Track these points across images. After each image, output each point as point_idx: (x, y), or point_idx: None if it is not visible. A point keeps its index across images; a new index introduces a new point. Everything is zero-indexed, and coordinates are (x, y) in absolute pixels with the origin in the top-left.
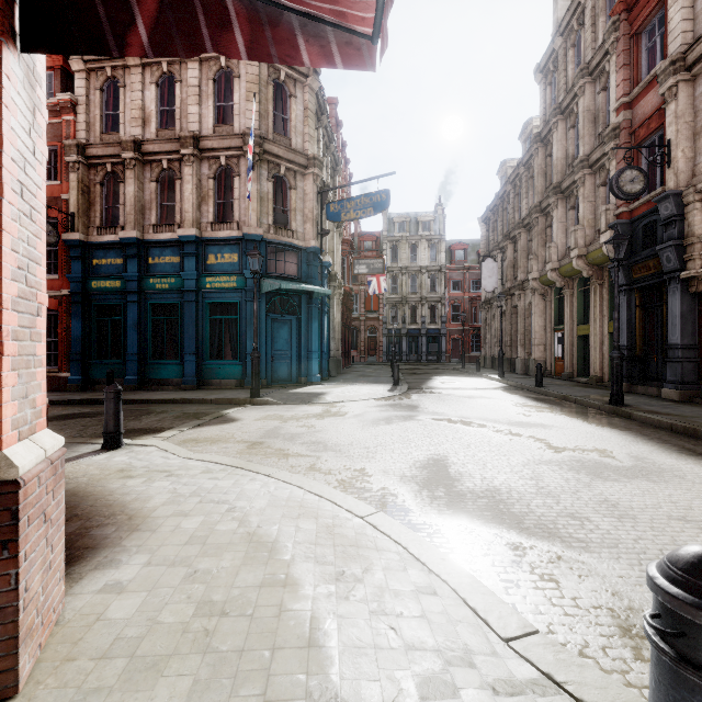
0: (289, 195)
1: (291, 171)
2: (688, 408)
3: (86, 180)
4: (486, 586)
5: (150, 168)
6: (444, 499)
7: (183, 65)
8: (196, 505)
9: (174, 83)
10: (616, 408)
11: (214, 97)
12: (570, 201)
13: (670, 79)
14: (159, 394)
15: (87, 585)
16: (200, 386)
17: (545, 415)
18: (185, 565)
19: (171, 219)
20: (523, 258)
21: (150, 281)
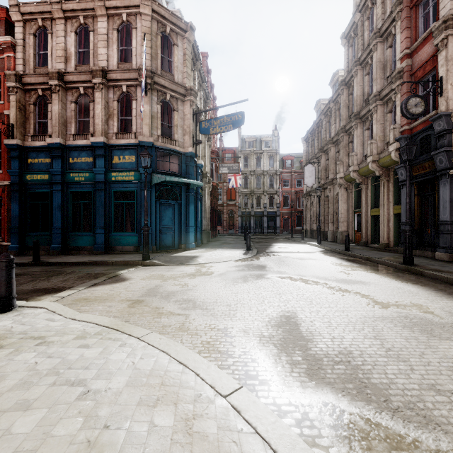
0: (172, 115)
1: (174, 98)
2: None
3: (22, 101)
4: None
5: (71, 93)
6: (303, 366)
7: (95, 19)
8: (47, 389)
9: (89, 32)
10: (410, 267)
11: (118, 42)
12: (366, 124)
13: (442, 33)
14: (75, 257)
15: None
16: (107, 251)
17: (360, 273)
18: None
19: (88, 132)
20: (333, 164)
21: (71, 175)
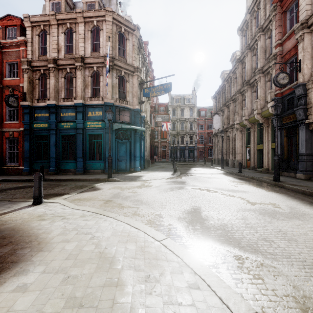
0: (125, 85)
1: (126, 74)
2: (309, 183)
3: (31, 77)
4: (225, 282)
5: (61, 72)
6: (200, 230)
7: (77, 24)
8: (74, 235)
9: (73, 33)
10: (277, 183)
11: (91, 39)
12: (254, 88)
13: (300, 32)
14: (65, 176)
15: (7, 286)
16: (84, 173)
17: (244, 186)
18: (64, 272)
19: (71, 96)
20: (232, 114)
21: (61, 124)
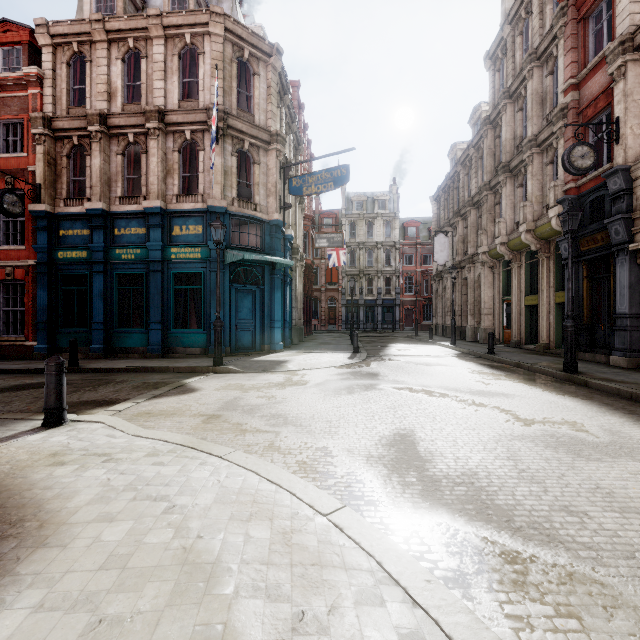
0: (252, 170)
1: (254, 147)
2: (639, 375)
3: (52, 152)
4: (490, 628)
5: (116, 141)
6: (418, 487)
7: (149, 41)
8: (128, 503)
9: (140, 59)
10: (572, 376)
11: (179, 73)
12: (518, 179)
13: (619, 59)
14: (123, 362)
15: None
16: (165, 354)
17: (504, 383)
18: (89, 609)
19: (138, 193)
20: (473, 233)
21: (116, 251)
